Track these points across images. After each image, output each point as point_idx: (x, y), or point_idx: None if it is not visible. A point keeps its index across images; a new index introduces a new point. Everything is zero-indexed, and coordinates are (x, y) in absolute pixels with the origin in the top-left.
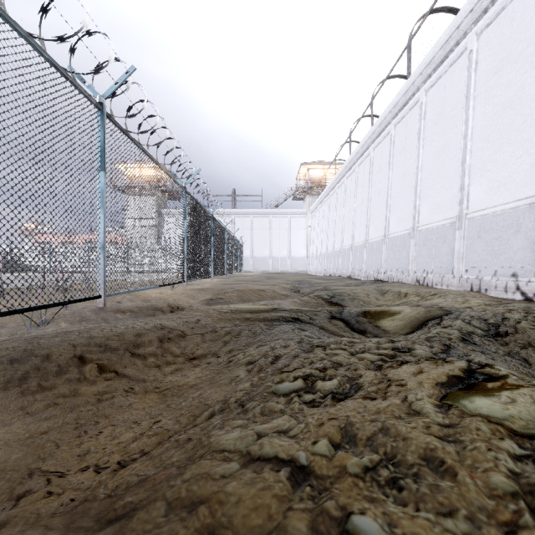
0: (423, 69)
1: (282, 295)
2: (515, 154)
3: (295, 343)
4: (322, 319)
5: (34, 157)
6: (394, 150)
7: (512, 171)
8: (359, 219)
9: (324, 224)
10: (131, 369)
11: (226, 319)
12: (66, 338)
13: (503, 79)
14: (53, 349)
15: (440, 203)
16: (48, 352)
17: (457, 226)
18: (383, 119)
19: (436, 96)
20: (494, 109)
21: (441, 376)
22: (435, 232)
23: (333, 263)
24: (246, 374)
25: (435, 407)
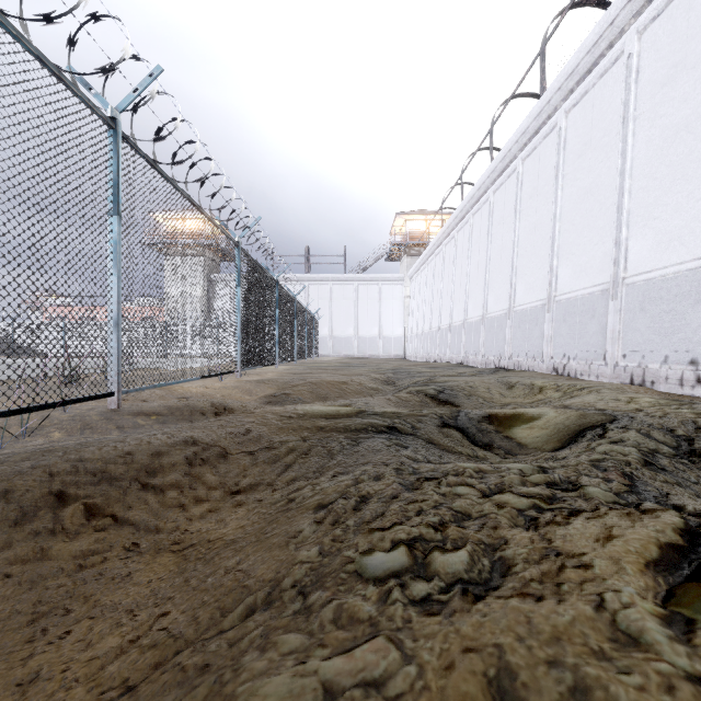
0: (562, 83)
1: (371, 389)
2: (694, 194)
3: (392, 472)
4: (429, 428)
5: (6, 191)
6: (523, 194)
7: (689, 219)
8: (475, 286)
9: (427, 293)
10: (139, 512)
11: (289, 429)
12: (41, 463)
13: (676, 92)
14: (17, 480)
15: (587, 264)
16: (8, 486)
17: (611, 295)
18: (507, 151)
19: (581, 119)
20: (663, 133)
21: (649, 547)
22: (579, 304)
23: (439, 345)
24: (313, 529)
25: (662, 626)
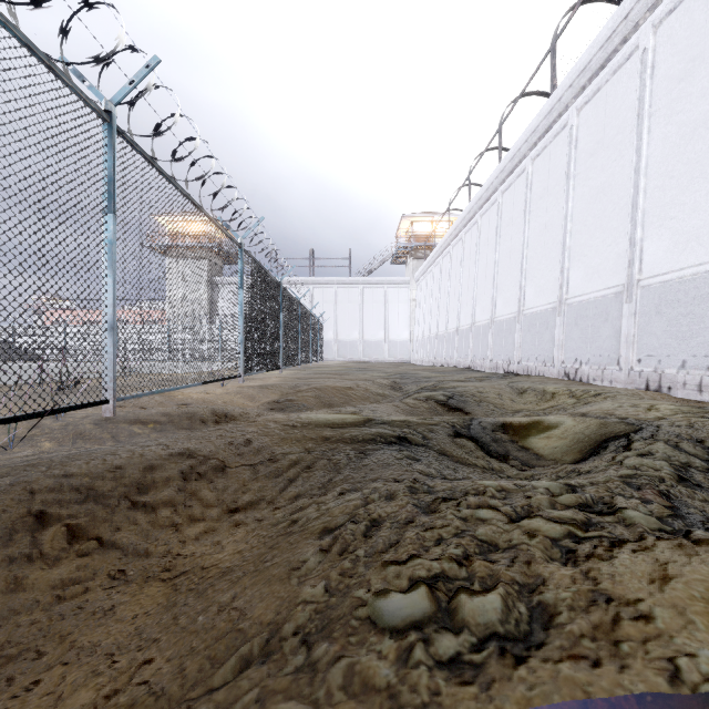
0: (574, 79)
1: (377, 395)
2: None
3: (405, 491)
4: (441, 438)
5: None
6: (532, 194)
7: (708, 218)
8: (483, 289)
9: (434, 296)
10: (127, 534)
11: (292, 440)
12: (21, 480)
13: (694, 87)
14: None
15: (600, 266)
16: None
17: (625, 298)
18: (516, 151)
19: (593, 116)
20: (680, 130)
21: None
22: (591, 307)
23: (445, 349)
24: (318, 559)
25: None
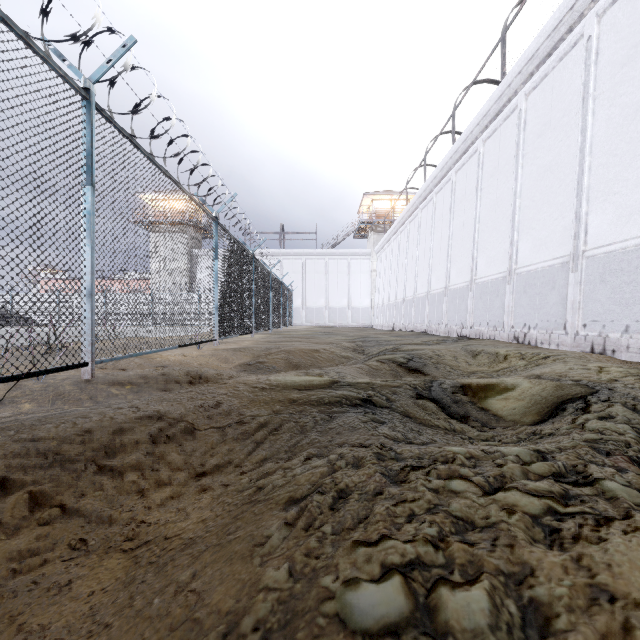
0: (523, 67)
1: (342, 357)
2: None
3: (372, 458)
4: (404, 400)
5: None
6: (484, 173)
7: None
8: (438, 260)
9: (393, 267)
10: (92, 500)
11: (260, 402)
12: None
13: (636, 71)
14: None
15: (547, 238)
16: None
17: (571, 268)
18: (468, 133)
19: (541, 100)
20: (623, 111)
21: None
22: (539, 276)
23: (403, 315)
24: (283, 535)
25: None
